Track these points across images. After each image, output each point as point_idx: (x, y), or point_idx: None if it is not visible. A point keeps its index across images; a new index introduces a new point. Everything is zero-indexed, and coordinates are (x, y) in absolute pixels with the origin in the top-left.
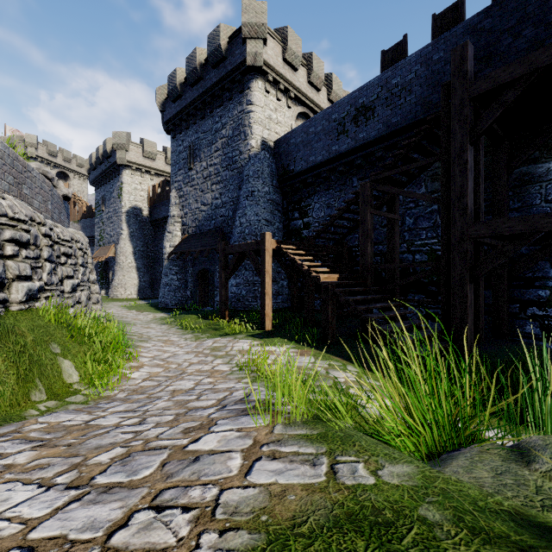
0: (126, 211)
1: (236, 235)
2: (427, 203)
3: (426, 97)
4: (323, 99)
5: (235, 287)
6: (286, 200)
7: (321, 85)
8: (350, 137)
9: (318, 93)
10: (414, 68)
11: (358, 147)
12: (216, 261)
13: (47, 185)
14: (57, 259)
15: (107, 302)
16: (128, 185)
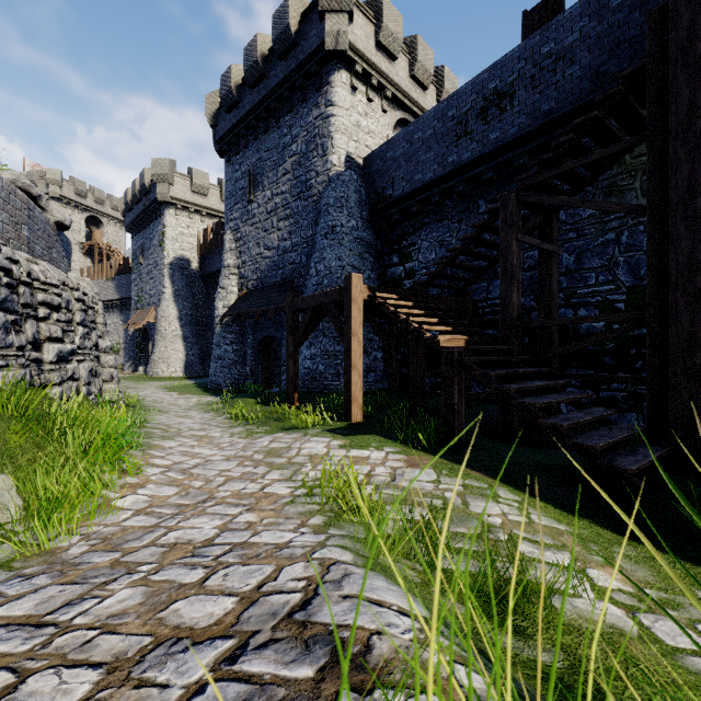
0: (169, 263)
1: (311, 287)
2: (598, 231)
3: (598, 65)
4: (432, 102)
5: (309, 360)
6: (381, 239)
7: (428, 82)
8: (475, 140)
9: (425, 93)
10: (578, 25)
11: (487, 154)
12: (283, 326)
13: (21, 199)
14: (26, 309)
15: (143, 381)
16: (173, 228)
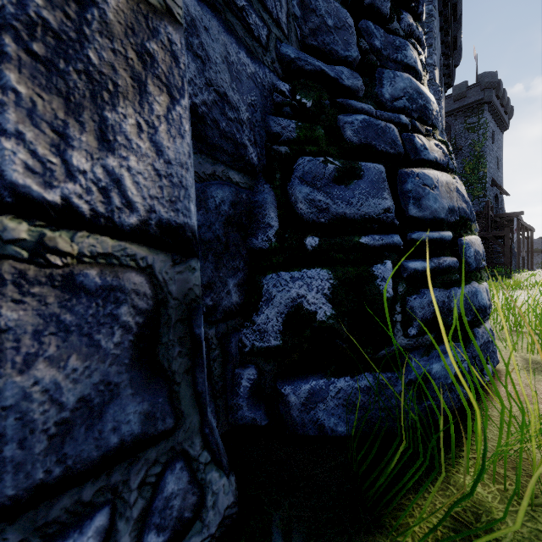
0: None
1: None
2: None
3: None
4: None
5: None
6: None
7: None
8: None
9: None
10: None
11: None
12: None
13: None
14: None
15: None
16: None
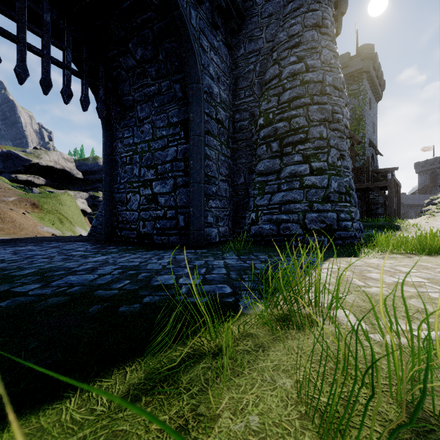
0: None
1: None
2: None
3: None
4: None
5: None
6: None
7: None
8: None
9: None
10: None
11: None
12: None
13: None
14: None
15: None
16: None
